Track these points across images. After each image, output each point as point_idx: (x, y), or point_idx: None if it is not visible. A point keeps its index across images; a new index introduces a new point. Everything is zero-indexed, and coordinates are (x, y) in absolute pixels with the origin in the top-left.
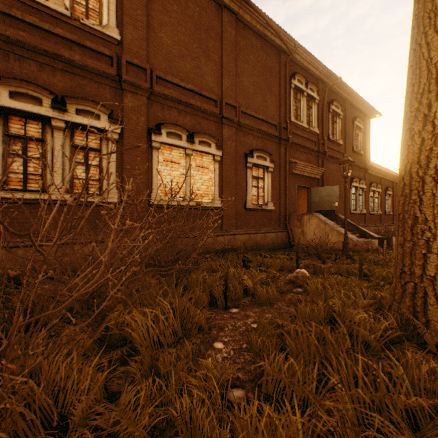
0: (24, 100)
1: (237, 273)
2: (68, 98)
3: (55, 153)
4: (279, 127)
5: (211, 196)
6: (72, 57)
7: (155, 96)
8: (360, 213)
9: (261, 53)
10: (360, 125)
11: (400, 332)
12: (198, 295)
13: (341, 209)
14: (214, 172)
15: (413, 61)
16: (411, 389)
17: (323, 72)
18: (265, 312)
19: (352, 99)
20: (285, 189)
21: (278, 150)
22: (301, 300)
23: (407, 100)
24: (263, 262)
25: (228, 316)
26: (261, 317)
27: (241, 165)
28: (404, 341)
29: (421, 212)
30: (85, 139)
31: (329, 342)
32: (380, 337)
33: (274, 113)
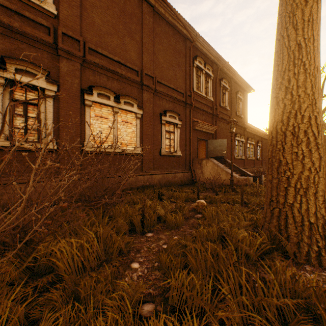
0: None
1: (152, 204)
2: (8, 58)
3: None
4: (185, 95)
5: (133, 145)
6: (12, 23)
7: (87, 64)
8: (241, 158)
9: (172, 38)
10: (241, 97)
11: (270, 246)
12: (120, 224)
13: (228, 155)
14: (136, 127)
15: (278, 48)
16: (279, 290)
17: (216, 57)
18: (173, 235)
19: (236, 78)
20: (190, 141)
21: (184, 112)
22: (200, 223)
23: (274, 76)
24: (173, 195)
25: (144, 240)
26: (170, 240)
27: (157, 122)
28: (272, 251)
29: (283, 157)
30: (24, 94)
31: (221, 258)
32: (256, 250)
33: (181, 84)
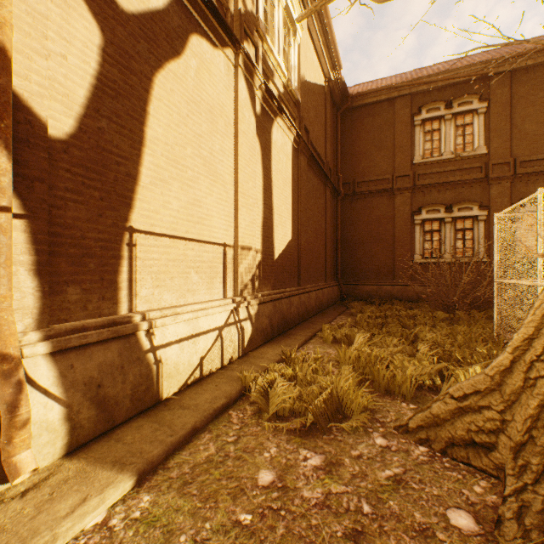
0: (431, 213)
1: None
2: (453, 204)
3: (445, 236)
4: None
5: None
6: (455, 179)
7: (517, 178)
8: None
9: None
10: None
11: None
12: None
13: None
14: None
15: None
16: None
17: None
18: None
19: None
20: None
21: None
22: None
23: None
24: None
25: None
26: None
27: None
28: None
29: None
30: (461, 224)
31: None
32: None
33: None
